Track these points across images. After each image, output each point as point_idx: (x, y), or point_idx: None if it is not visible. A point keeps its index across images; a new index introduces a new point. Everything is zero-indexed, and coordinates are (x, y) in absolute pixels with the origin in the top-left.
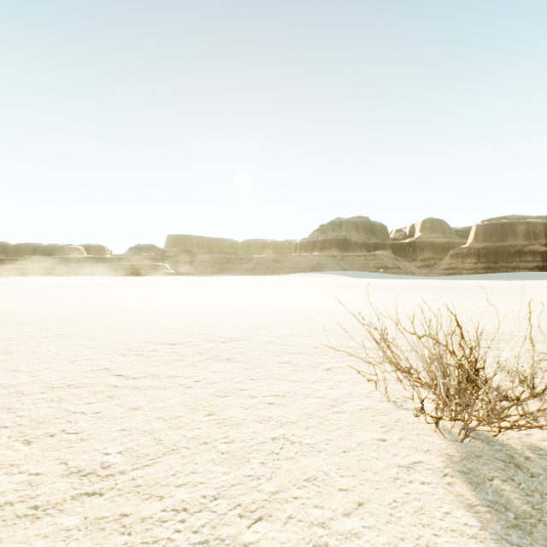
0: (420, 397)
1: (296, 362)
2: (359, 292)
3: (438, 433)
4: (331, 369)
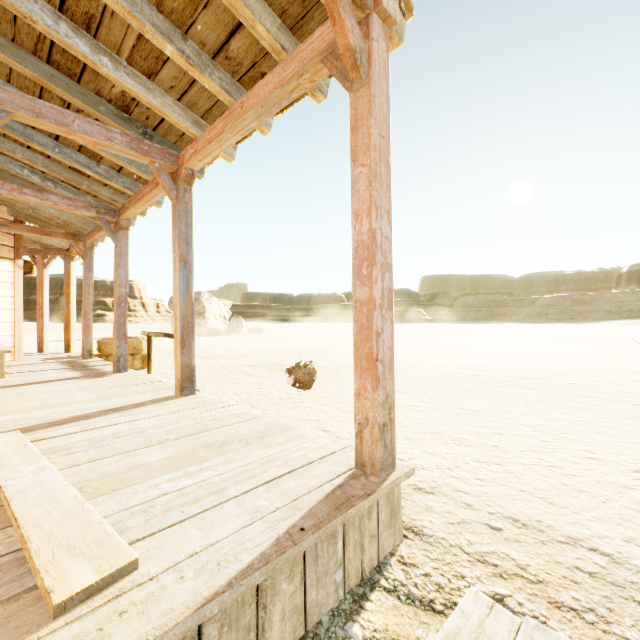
0: None
1: (598, 397)
2: None
3: None
4: (638, 405)
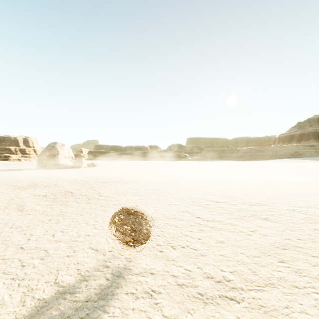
0: None
1: None
2: None
3: None
4: None
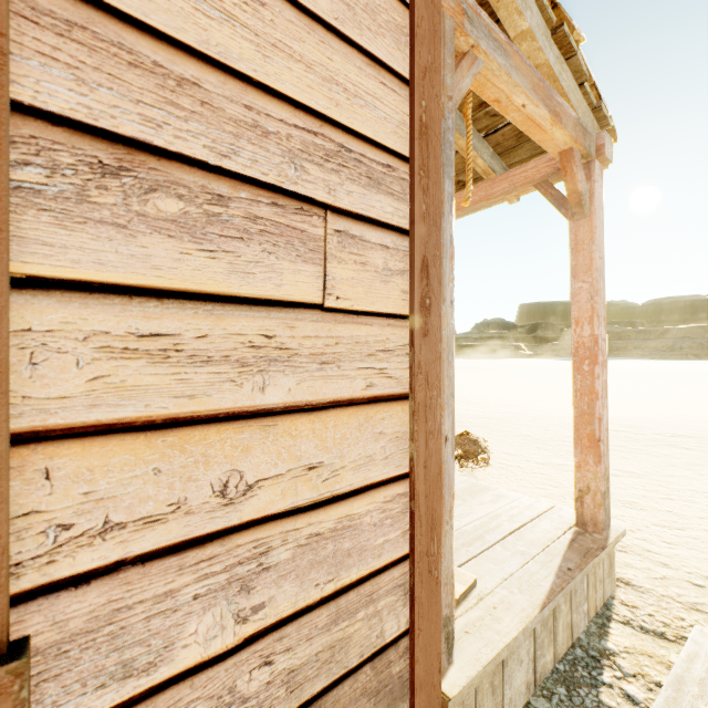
0: None
1: None
2: None
3: None
4: None
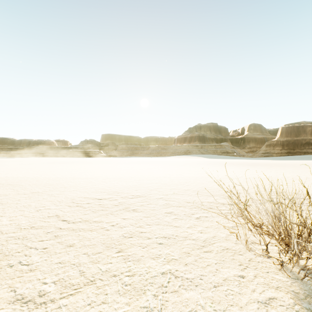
0: (265, 242)
1: (176, 213)
2: (212, 167)
3: (282, 272)
4: (199, 218)
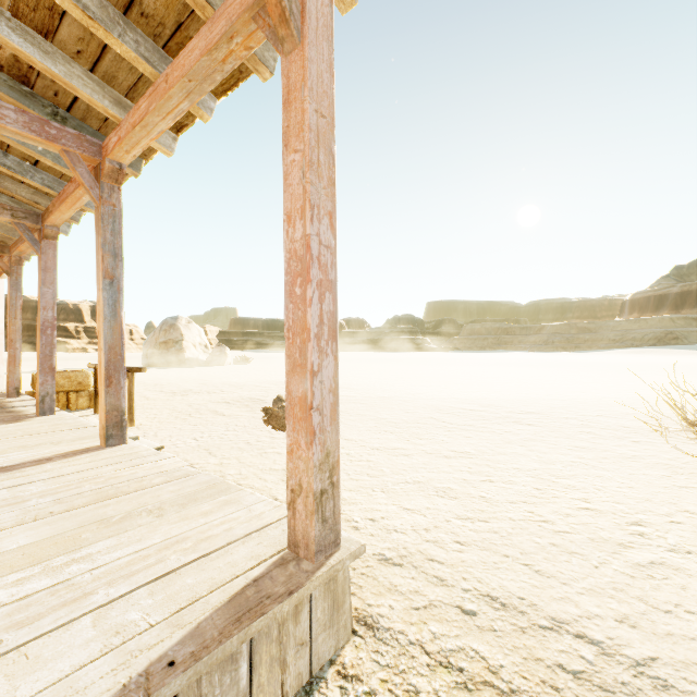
0: None
1: (598, 433)
2: None
3: None
4: (638, 442)
